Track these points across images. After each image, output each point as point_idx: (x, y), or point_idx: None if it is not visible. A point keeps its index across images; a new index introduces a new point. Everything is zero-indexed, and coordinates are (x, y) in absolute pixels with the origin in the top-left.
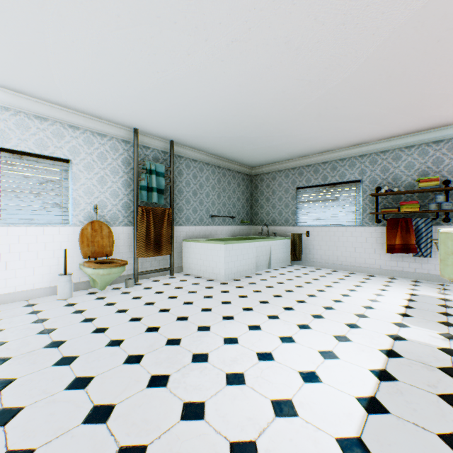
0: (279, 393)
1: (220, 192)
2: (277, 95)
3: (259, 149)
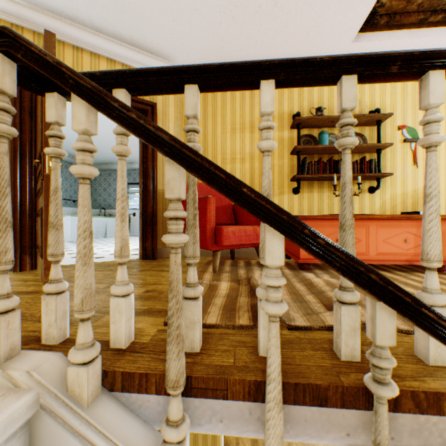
0: (105, 250)
1: (63, 180)
2: (109, 132)
3: (98, 153)
